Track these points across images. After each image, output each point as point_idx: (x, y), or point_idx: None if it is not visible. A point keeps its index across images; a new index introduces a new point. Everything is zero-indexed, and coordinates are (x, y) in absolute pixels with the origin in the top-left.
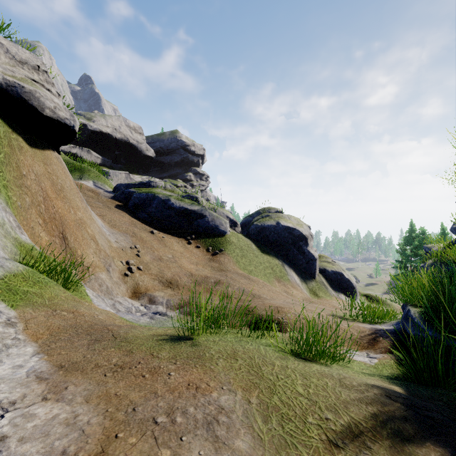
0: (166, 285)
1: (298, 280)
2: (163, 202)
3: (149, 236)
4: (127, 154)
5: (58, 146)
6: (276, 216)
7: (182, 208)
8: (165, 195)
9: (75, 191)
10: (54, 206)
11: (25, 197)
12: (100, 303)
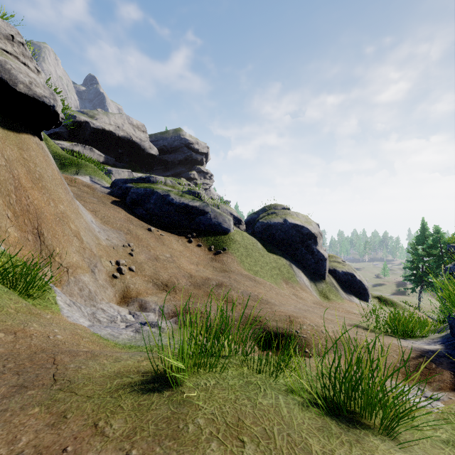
0: (161, 288)
1: (307, 281)
2: (162, 198)
3: (146, 233)
4: (130, 153)
5: (39, 130)
6: (282, 213)
7: (183, 204)
8: (165, 190)
9: (58, 181)
10: (28, 196)
11: None
12: (71, 314)
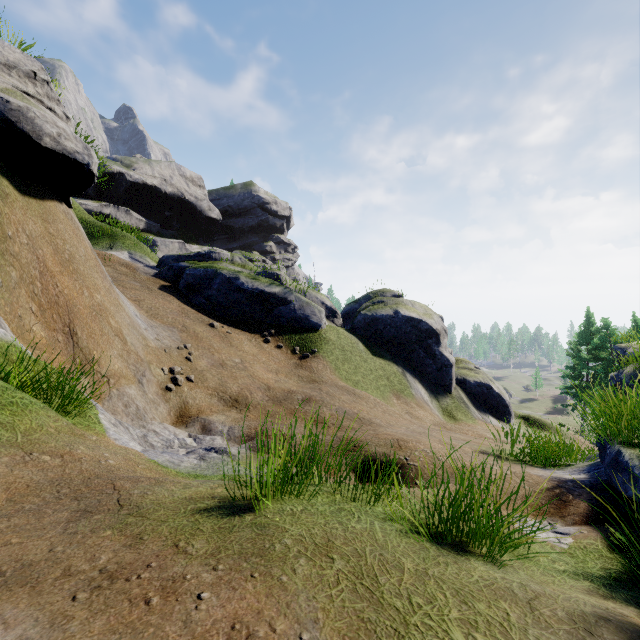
0: (229, 404)
1: (425, 395)
2: (229, 282)
3: (208, 330)
4: (181, 216)
5: (68, 195)
6: (393, 302)
7: (257, 290)
8: (232, 271)
9: (93, 263)
10: (57, 284)
11: (9, 270)
12: (119, 436)
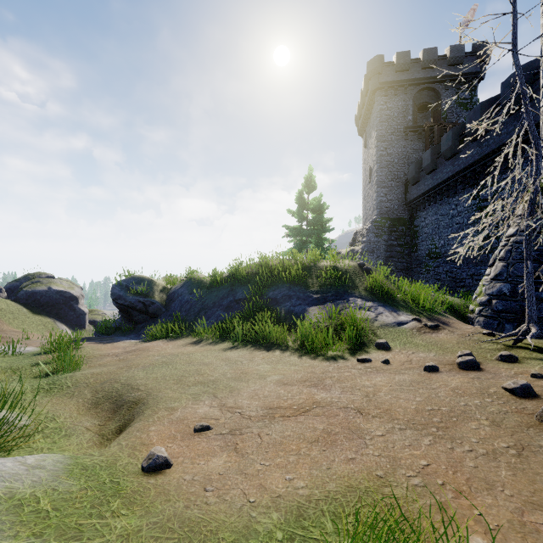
0: None
1: (69, 331)
2: None
3: None
4: None
5: None
6: (47, 281)
7: None
8: None
9: None
10: None
11: None
12: None
